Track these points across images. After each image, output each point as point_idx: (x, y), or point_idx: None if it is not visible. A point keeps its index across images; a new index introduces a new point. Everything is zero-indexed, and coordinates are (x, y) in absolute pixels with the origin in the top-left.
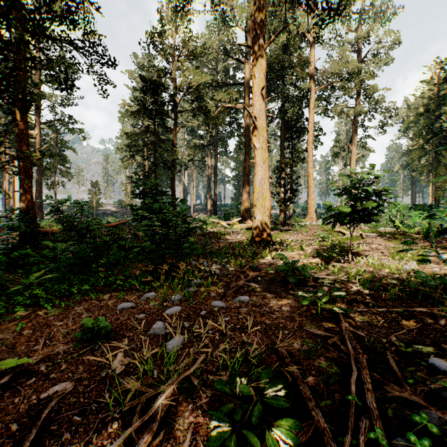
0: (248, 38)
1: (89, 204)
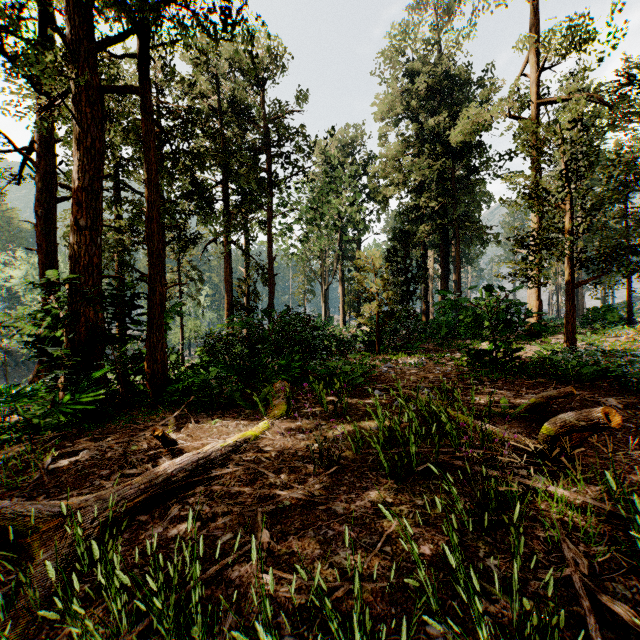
0: None
1: None
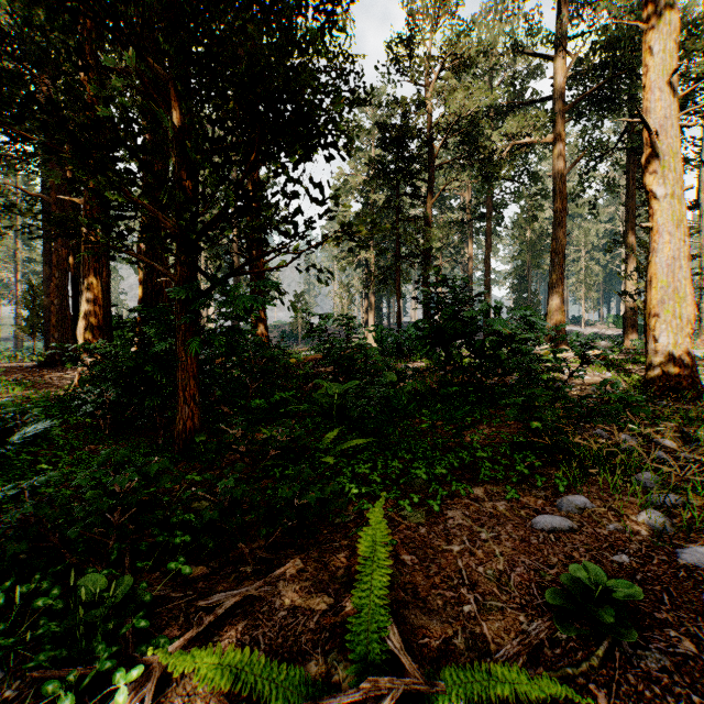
0: (562, 12)
1: (293, 324)
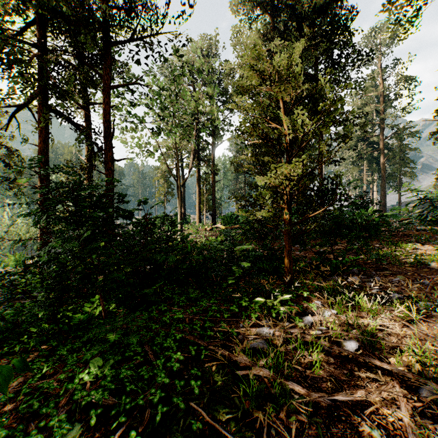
0: None
1: None
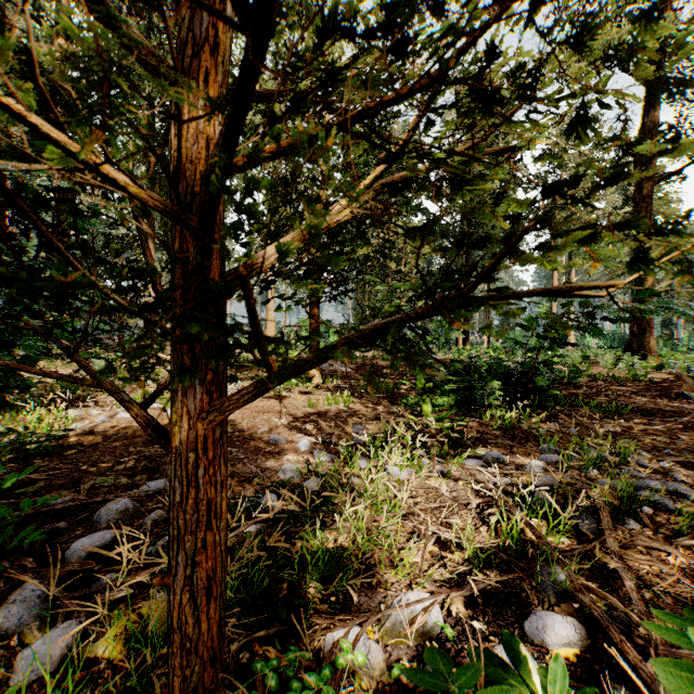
0: None
1: None
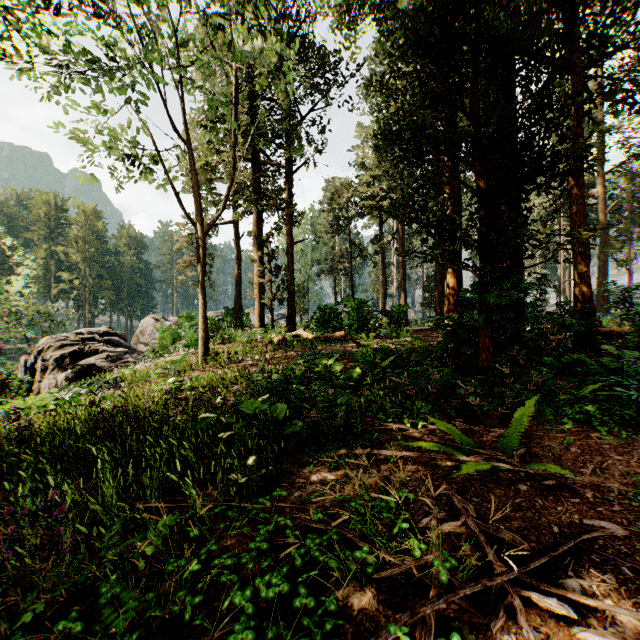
0: None
1: None
